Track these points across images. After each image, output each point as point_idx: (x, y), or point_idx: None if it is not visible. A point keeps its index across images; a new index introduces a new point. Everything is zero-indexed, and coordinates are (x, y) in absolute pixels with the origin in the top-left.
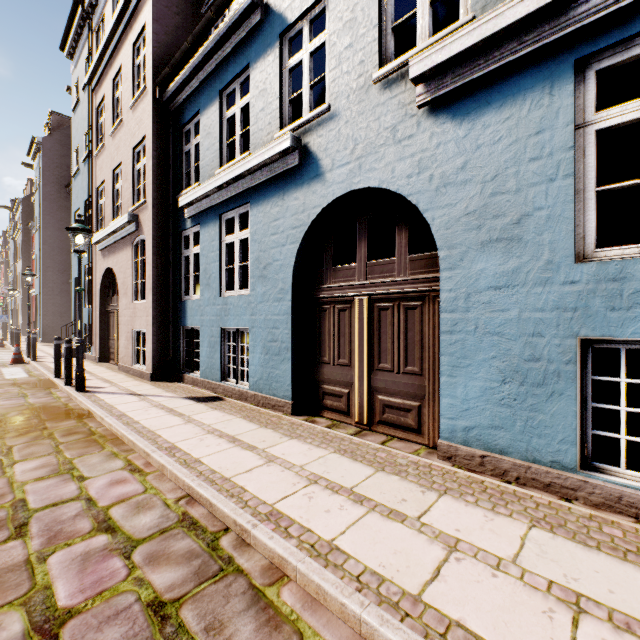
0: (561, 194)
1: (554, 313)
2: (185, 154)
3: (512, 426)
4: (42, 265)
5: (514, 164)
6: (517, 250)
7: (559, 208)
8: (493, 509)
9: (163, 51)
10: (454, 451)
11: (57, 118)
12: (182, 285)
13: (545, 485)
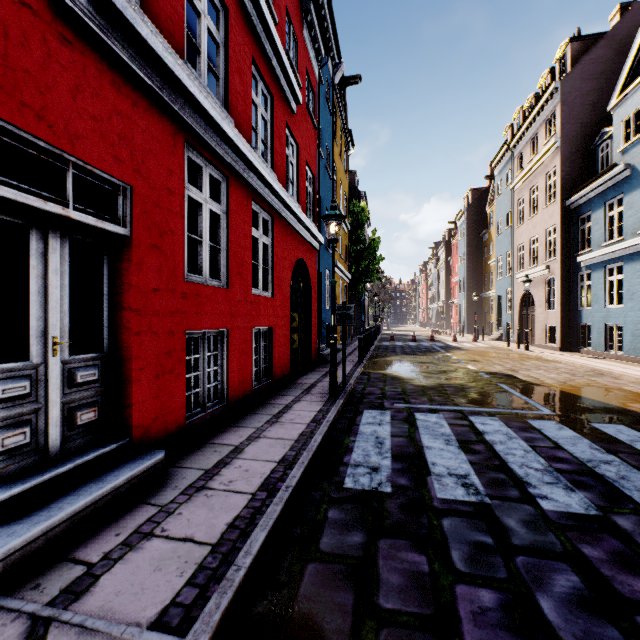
0: None
1: None
2: (580, 230)
3: None
4: (465, 286)
5: None
6: None
7: None
8: None
9: (566, 178)
10: None
11: (473, 192)
12: (578, 301)
13: None
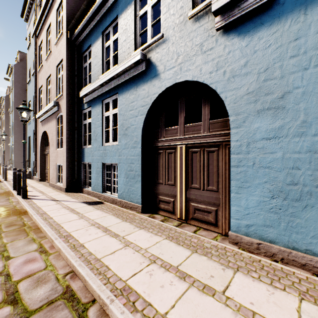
0: (312, 77)
1: (307, 154)
2: (84, 68)
3: (278, 225)
4: (13, 130)
5: (279, 60)
6: (281, 114)
7: (311, 87)
8: (271, 284)
9: (72, 13)
10: (239, 239)
11: (21, 54)
12: (82, 140)
13: (301, 265)
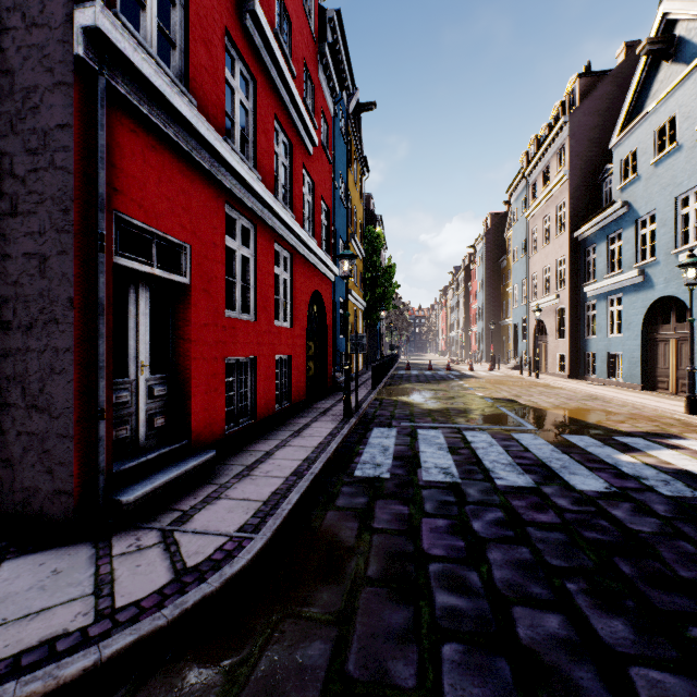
0: None
1: None
2: (587, 262)
3: None
4: (484, 314)
5: None
6: None
7: None
8: None
9: (574, 211)
10: None
11: (492, 216)
12: (585, 330)
13: None
